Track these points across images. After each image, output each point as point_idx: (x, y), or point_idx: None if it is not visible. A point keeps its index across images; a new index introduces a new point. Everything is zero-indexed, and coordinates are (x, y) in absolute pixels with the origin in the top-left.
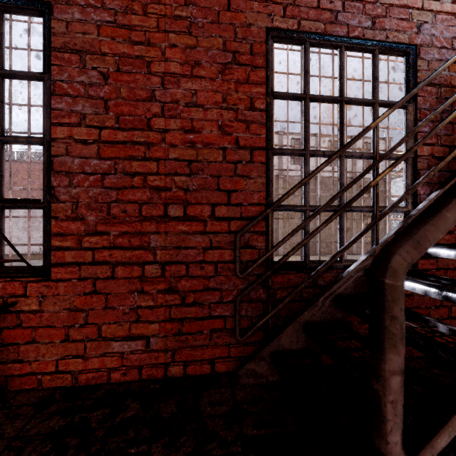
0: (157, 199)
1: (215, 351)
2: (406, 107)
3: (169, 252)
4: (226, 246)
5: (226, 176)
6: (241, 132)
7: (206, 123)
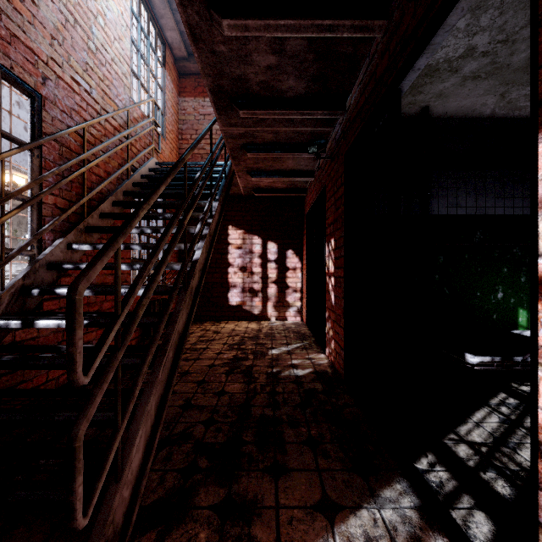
0: None
1: None
2: (32, 151)
3: None
4: None
5: None
6: None
7: None
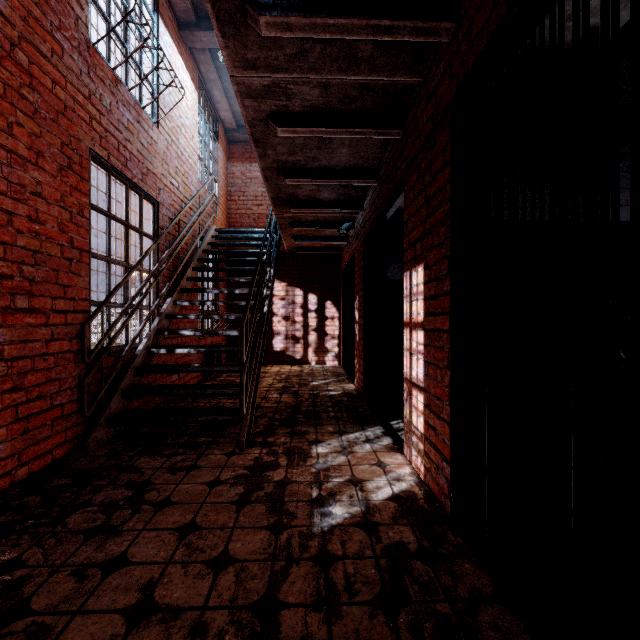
0: (3, 287)
1: (55, 440)
2: (154, 240)
3: (15, 347)
4: (64, 337)
5: (64, 271)
6: (74, 233)
7: (48, 216)
